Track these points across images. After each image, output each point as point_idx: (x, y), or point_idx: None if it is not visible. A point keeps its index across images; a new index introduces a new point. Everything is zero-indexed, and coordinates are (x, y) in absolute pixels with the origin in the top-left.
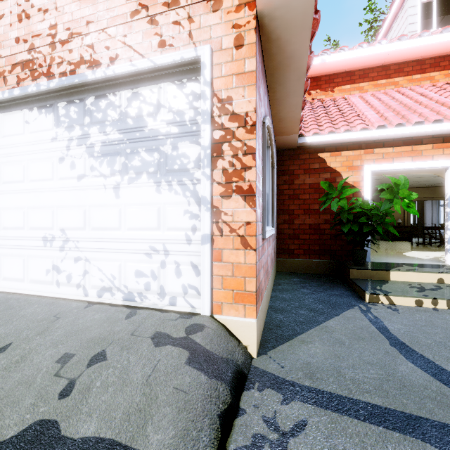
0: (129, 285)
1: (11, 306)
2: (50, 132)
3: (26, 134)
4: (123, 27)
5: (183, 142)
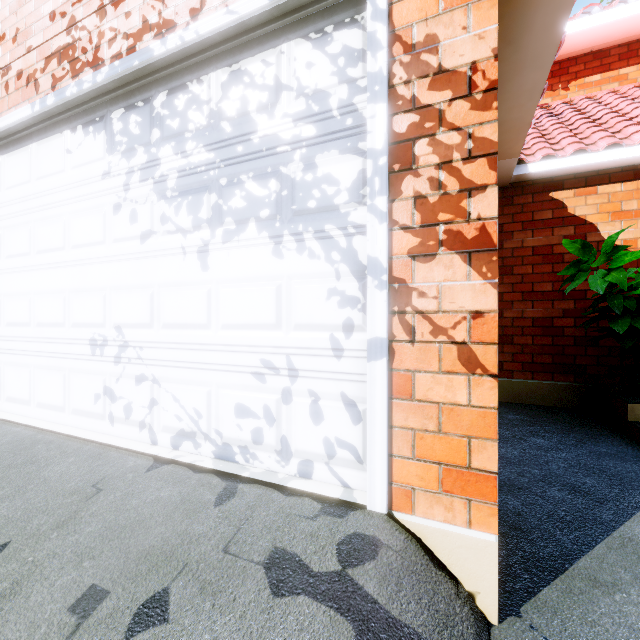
0: (225, 430)
1: (35, 456)
2: (101, 163)
3: (67, 171)
4: None
5: (327, 152)
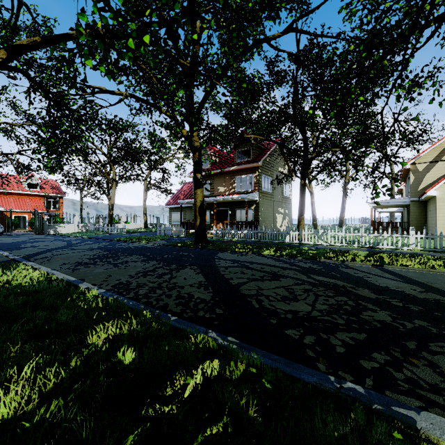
0: None
1: None
2: None
3: None
4: None
5: None
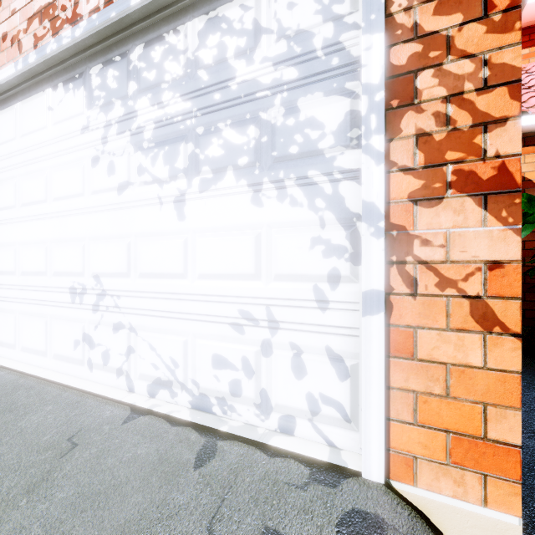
0: (202, 380)
1: (14, 403)
2: (80, 118)
3: (49, 127)
4: None
5: (310, 95)
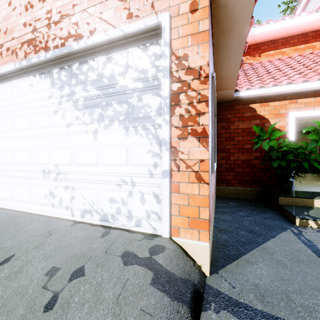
0: (104, 208)
1: (19, 222)
2: (48, 92)
3: (31, 94)
4: (99, 6)
5: (147, 94)
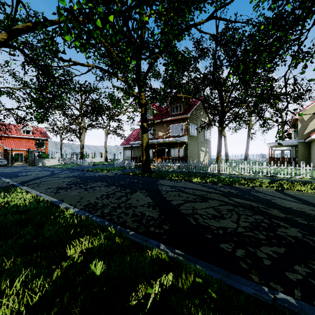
0: None
1: None
2: None
3: None
4: None
5: None
